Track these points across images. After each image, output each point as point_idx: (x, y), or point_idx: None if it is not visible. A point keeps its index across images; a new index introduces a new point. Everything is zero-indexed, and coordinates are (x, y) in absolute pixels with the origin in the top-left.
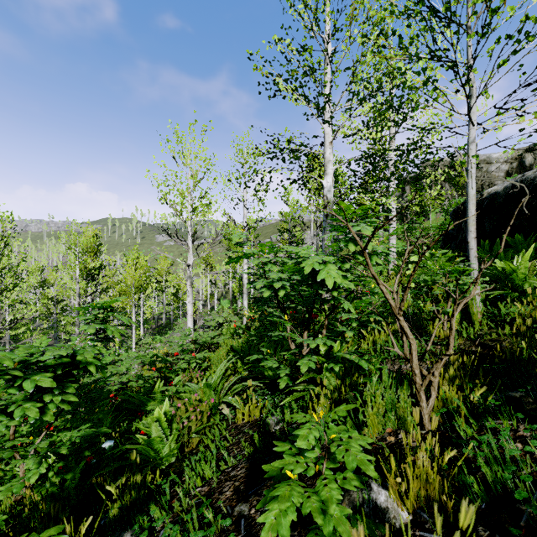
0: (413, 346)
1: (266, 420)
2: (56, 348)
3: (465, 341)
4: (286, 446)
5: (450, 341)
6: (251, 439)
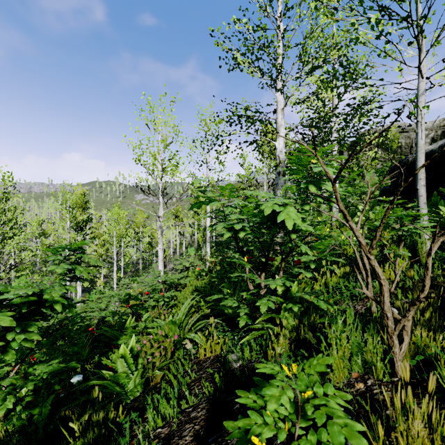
0: (384, 287)
1: (226, 357)
2: (22, 287)
3: (417, 282)
4: (250, 398)
5: (425, 282)
6: (212, 376)
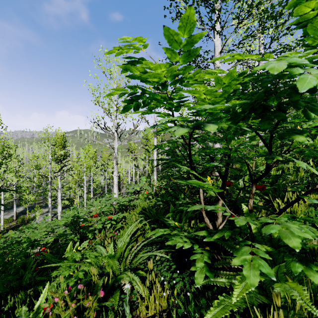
0: None
1: None
2: None
3: None
4: None
5: None
6: None
